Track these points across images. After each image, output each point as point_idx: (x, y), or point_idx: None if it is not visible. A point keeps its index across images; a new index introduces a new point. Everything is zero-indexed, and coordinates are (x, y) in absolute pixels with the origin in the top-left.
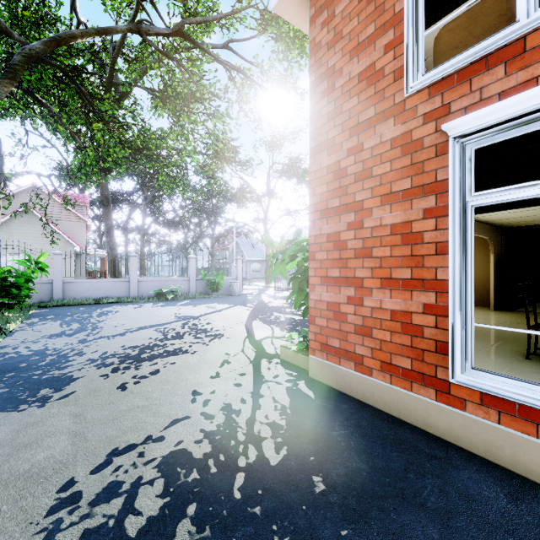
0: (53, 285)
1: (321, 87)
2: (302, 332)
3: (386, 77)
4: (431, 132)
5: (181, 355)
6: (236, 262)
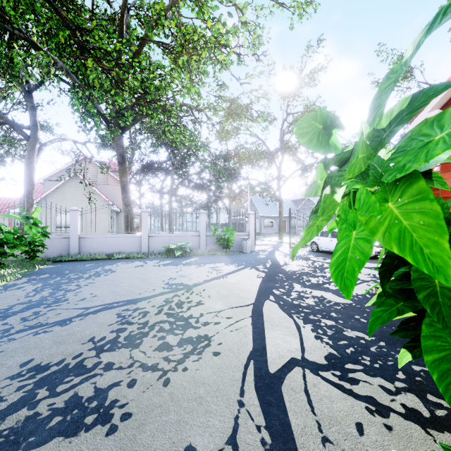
0: (70, 240)
1: None
2: None
3: None
4: None
5: (80, 438)
6: (248, 217)
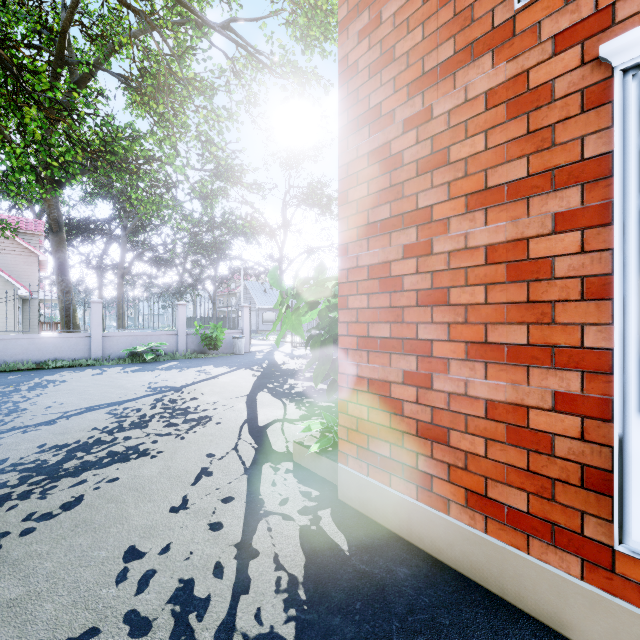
0: None
1: (357, 23)
2: (327, 419)
3: None
4: (571, 66)
5: (134, 461)
6: (242, 311)
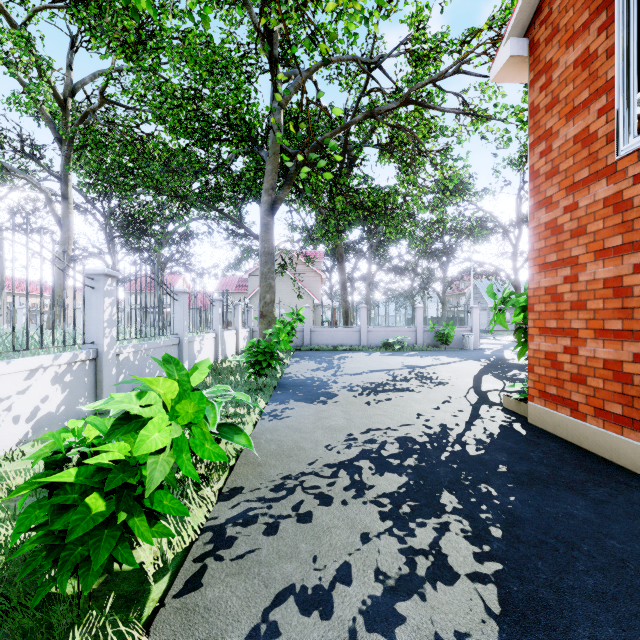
0: (304, 333)
1: (539, 148)
2: (527, 382)
3: (599, 140)
4: (639, 192)
5: (408, 392)
6: (470, 311)
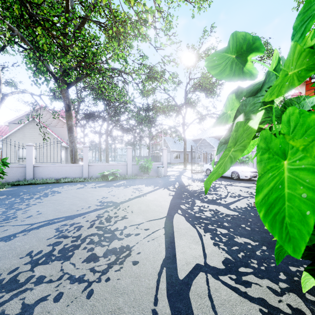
0: (26, 168)
1: None
2: None
3: None
4: None
5: None
6: (162, 151)
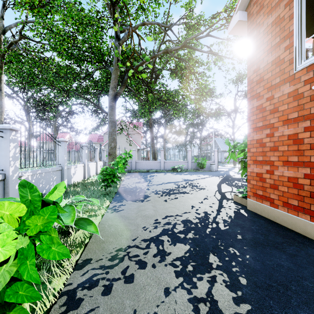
0: (132, 163)
1: (253, 68)
2: (245, 188)
3: (285, 62)
4: (308, 89)
5: (186, 194)
6: (214, 152)
